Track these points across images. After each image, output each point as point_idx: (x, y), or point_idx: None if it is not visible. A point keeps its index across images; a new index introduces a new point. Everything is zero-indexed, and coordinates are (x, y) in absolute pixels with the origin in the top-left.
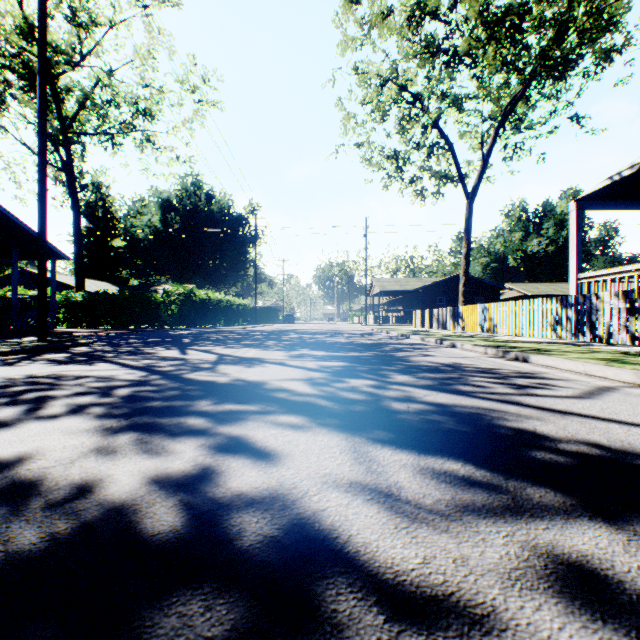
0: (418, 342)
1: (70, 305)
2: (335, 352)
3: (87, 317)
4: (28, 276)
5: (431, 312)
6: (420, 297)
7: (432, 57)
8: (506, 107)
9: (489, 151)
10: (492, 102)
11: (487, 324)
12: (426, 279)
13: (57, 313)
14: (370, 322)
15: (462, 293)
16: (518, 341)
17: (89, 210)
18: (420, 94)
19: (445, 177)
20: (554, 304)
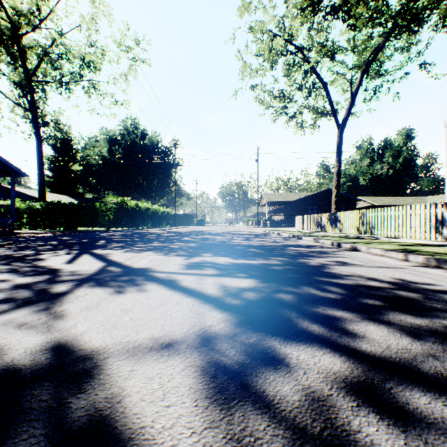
0: (314, 244)
1: (31, 212)
2: (239, 258)
3: (44, 221)
4: (4, 190)
5: (311, 217)
6: (297, 206)
7: (315, 9)
8: (370, 56)
9: (356, 91)
10: (358, 52)
11: (365, 227)
12: (301, 193)
13: (21, 218)
14: (260, 225)
15: (334, 202)
16: (416, 244)
17: (55, 143)
18: (302, 45)
19: (322, 111)
20: (439, 209)
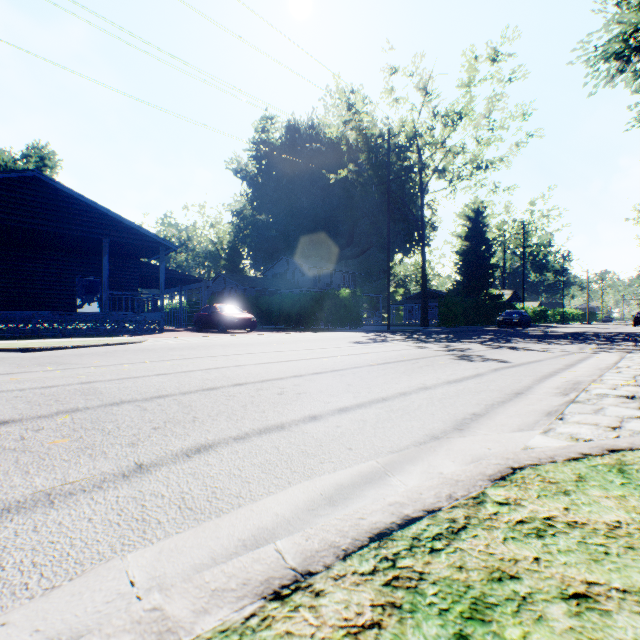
0: None
1: None
2: None
3: None
4: None
5: None
6: None
7: None
8: None
9: None
10: None
11: None
12: None
13: None
14: None
15: None
16: None
17: None
18: None
19: None
20: None
